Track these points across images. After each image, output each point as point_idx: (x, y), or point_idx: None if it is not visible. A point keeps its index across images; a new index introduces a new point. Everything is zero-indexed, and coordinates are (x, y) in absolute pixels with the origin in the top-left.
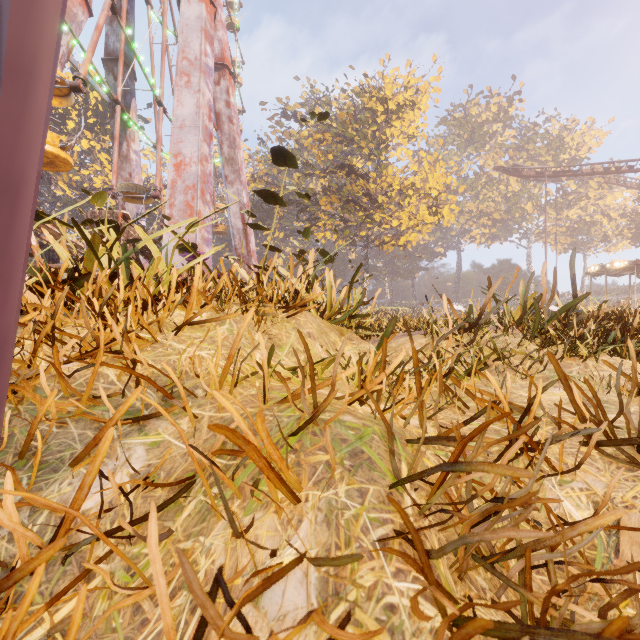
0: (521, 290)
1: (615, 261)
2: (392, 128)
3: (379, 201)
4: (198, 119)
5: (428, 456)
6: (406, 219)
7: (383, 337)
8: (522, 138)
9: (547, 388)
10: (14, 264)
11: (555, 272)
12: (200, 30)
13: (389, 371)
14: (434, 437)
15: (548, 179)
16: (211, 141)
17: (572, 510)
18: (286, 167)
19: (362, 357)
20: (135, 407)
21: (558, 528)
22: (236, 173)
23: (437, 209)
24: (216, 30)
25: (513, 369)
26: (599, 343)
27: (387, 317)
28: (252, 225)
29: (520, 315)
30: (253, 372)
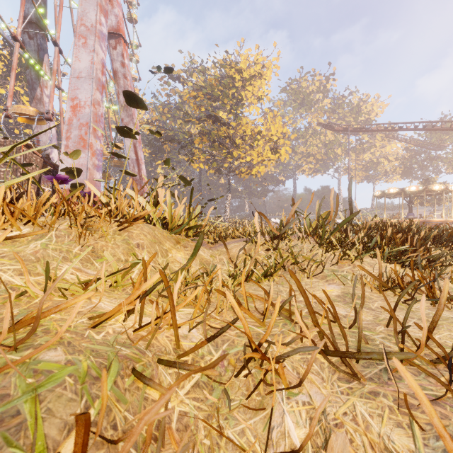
0: (317, 208)
1: (390, 188)
2: (246, 91)
3: (236, 142)
4: (92, 72)
5: (163, 379)
6: (256, 156)
7: (196, 247)
8: (335, 105)
9: (286, 302)
10: None
11: (338, 196)
12: (96, 4)
13: (140, 291)
14: (167, 361)
15: (351, 133)
16: (103, 90)
17: (291, 428)
18: (139, 108)
19: (166, 266)
20: None
21: (275, 450)
22: (130, 117)
23: (277, 150)
24: (113, 7)
25: (302, 269)
26: (366, 248)
27: (243, 225)
28: (115, 154)
29: (315, 227)
30: (24, 290)
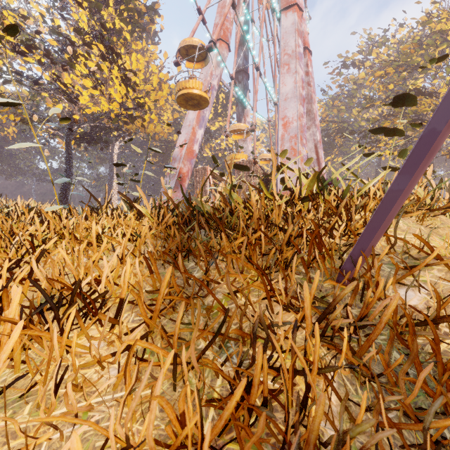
0: None
1: None
2: None
3: None
4: (296, 91)
5: None
6: None
7: None
8: None
9: None
10: (412, 186)
11: None
12: (294, 31)
13: None
14: None
15: None
16: (304, 103)
17: None
18: (403, 107)
19: None
20: (391, 262)
21: None
22: (312, 120)
23: None
24: None
25: None
26: None
27: None
28: (366, 154)
29: None
30: None
